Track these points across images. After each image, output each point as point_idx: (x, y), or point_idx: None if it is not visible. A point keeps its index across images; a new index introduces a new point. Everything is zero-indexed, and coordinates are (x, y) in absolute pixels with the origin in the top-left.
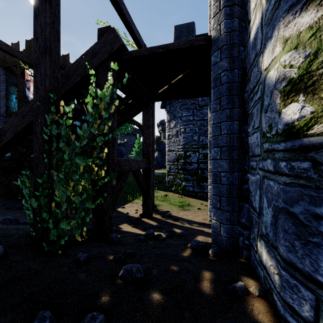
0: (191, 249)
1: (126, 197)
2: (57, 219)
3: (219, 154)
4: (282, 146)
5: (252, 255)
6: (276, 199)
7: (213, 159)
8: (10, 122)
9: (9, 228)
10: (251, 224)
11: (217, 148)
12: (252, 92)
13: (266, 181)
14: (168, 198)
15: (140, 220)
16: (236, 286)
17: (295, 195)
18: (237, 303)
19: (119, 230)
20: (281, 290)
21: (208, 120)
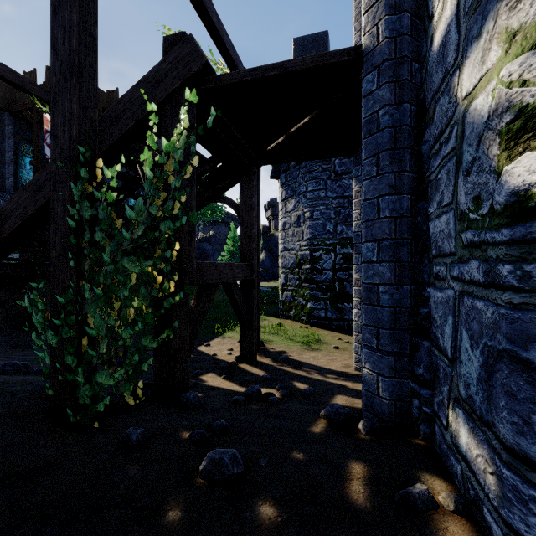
0: (326, 419)
1: (213, 327)
2: (92, 367)
3: (376, 253)
4: (505, 234)
5: (437, 433)
6: (491, 333)
7: (364, 262)
8: (16, 200)
9: (10, 382)
10: (435, 377)
11: (372, 242)
12: (436, 142)
13: (468, 300)
14: (283, 329)
15: (236, 367)
16: (412, 493)
17: (533, 326)
18: (417, 526)
19: (200, 384)
20: (501, 505)
21: (350, 197)
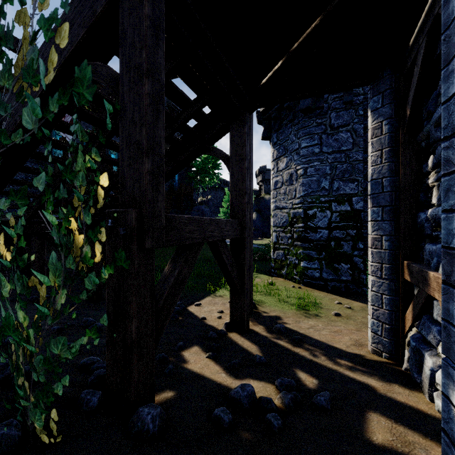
0: None
1: (205, 283)
2: None
3: None
4: None
5: None
6: None
7: None
8: None
9: None
10: None
11: None
12: None
13: None
14: (275, 288)
15: (224, 338)
16: None
17: None
18: None
19: (179, 368)
20: None
21: (348, 151)
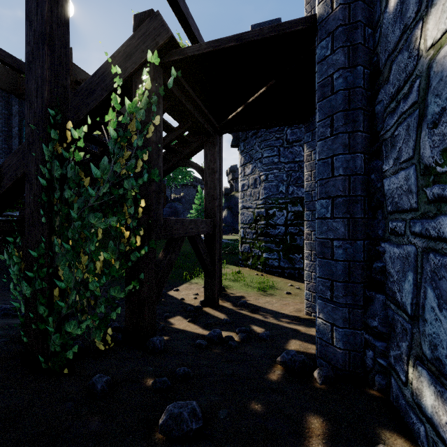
0: (282, 365)
1: (181, 274)
2: (61, 317)
3: (330, 210)
4: None
5: (394, 387)
6: None
7: (318, 218)
8: (7, 164)
9: None
10: (391, 331)
11: (326, 199)
12: (393, 100)
13: (435, 258)
14: (242, 276)
15: (200, 311)
16: None
17: None
18: None
19: (168, 327)
20: None
21: (300, 162)
